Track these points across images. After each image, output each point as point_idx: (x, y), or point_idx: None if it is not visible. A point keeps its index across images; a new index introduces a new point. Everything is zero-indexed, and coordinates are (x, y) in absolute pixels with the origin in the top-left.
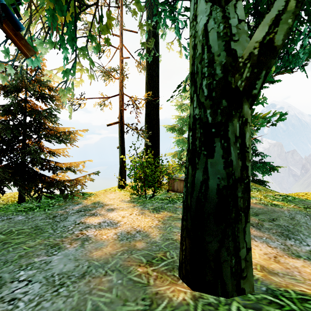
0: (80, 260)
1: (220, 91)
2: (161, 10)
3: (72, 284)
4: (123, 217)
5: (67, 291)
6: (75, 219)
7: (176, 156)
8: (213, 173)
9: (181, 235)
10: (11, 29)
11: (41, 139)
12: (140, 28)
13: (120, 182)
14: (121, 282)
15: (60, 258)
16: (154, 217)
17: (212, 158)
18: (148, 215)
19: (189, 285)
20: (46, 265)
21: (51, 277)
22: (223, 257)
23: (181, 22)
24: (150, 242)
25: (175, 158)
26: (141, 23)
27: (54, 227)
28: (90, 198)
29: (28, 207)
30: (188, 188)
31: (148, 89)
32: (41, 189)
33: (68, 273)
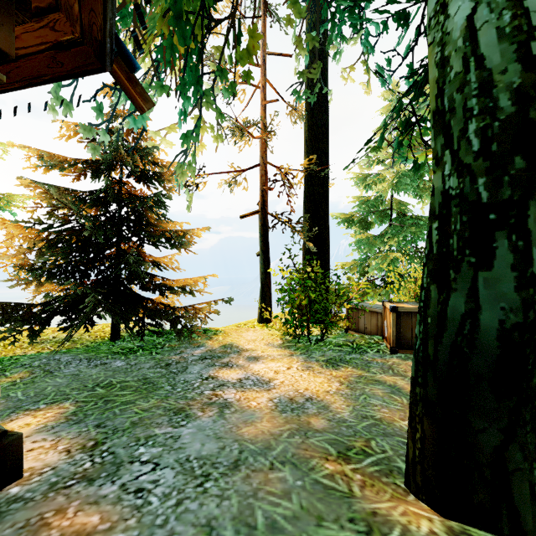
0: (225, 438)
1: (510, 139)
2: (336, 11)
3: (221, 477)
4: (276, 373)
5: (218, 488)
6: (200, 371)
7: (355, 269)
8: (490, 298)
9: (409, 413)
10: (124, 71)
11: (144, 242)
12: (297, 47)
13: (261, 313)
14: (302, 484)
15: (192, 433)
16: (331, 376)
17: (489, 270)
18: (319, 371)
19: (435, 506)
20: (175, 441)
21: (187, 461)
22: (513, 463)
23: (377, 26)
24: (335, 420)
25: (352, 273)
26: (299, 39)
27: (171, 382)
28: (217, 337)
29: (126, 347)
30: (429, 326)
31: (310, 151)
32: (143, 320)
33: (211, 458)
